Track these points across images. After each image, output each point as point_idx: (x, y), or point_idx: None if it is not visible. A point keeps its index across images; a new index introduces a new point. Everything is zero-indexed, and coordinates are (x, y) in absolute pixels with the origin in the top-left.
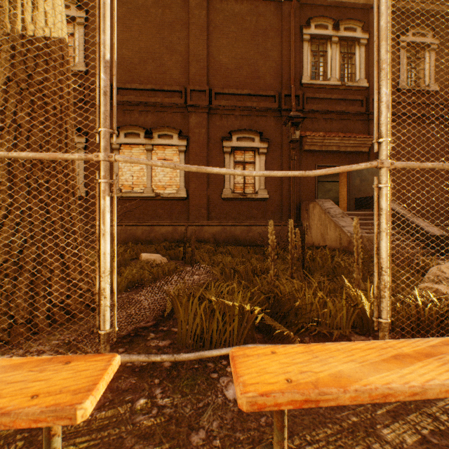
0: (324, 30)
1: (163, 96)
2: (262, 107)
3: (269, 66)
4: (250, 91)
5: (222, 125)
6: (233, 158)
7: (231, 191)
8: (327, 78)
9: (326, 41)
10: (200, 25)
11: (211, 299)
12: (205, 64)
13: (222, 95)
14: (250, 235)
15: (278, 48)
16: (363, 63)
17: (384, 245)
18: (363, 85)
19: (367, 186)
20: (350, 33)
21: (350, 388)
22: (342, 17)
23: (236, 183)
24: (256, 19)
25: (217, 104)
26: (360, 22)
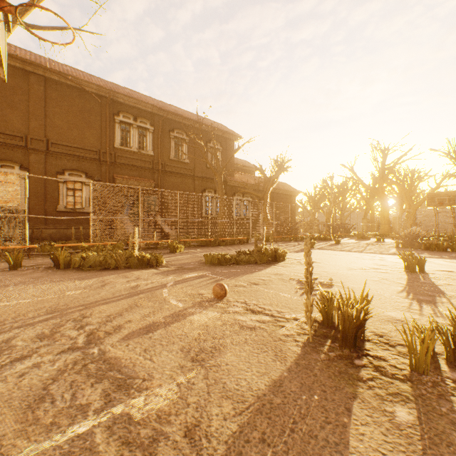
0: (128, 120)
1: (5, 137)
2: (87, 157)
3: (93, 132)
4: (79, 146)
5: (58, 164)
6: (66, 186)
7: (65, 206)
8: (131, 146)
9: (130, 125)
10: (40, 96)
11: (52, 244)
12: (44, 123)
13: (57, 145)
14: (78, 234)
15: (99, 123)
16: (151, 142)
17: (91, 232)
18: (151, 154)
19: (150, 208)
20: (144, 125)
21: (71, 244)
22: (139, 114)
23: (69, 202)
24: (84, 102)
25: (54, 150)
26: (149, 121)
